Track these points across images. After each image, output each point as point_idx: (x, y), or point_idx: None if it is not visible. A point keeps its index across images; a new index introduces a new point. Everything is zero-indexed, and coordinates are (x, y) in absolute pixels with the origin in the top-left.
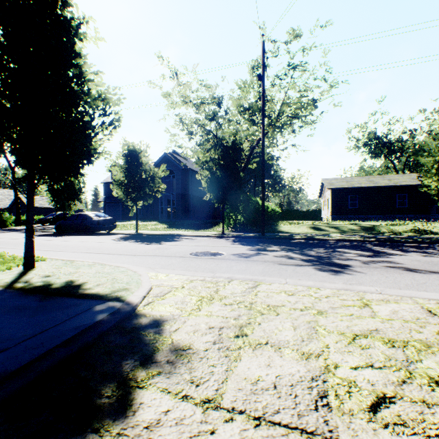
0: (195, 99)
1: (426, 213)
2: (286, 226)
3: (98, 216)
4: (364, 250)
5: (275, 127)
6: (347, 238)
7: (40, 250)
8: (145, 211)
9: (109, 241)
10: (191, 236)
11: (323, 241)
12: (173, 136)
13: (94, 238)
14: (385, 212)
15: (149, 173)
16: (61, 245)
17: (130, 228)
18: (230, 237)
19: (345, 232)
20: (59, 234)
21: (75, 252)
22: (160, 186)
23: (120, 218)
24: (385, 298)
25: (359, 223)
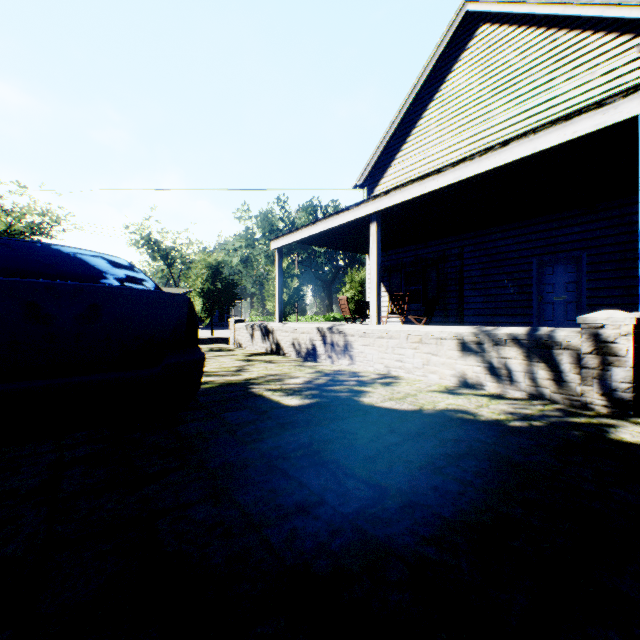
0: None
1: None
2: None
3: None
4: None
5: None
6: None
7: None
8: None
9: None
10: None
11: None
12: None
13: None
14: None
15: None
16: None
17: None
18: None
19: None
20: None
21: None
22: None
23: None
24: None
25: None
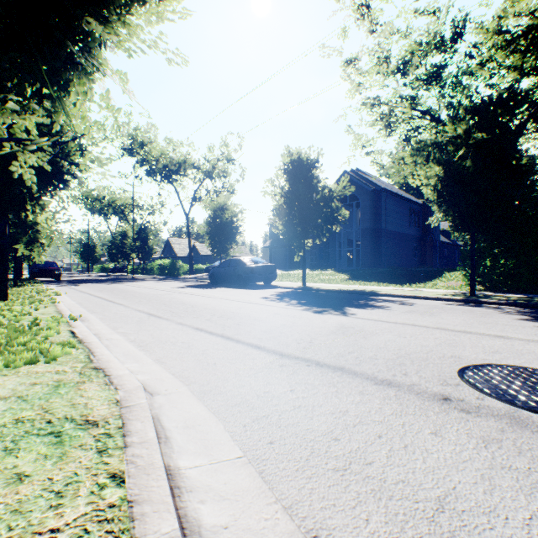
0: (399, 55)
1: None
2: None
3: (253, 261)
4: None
5: None
6: None
7: (145, 313)
8: (316, 257)
9: (257, 299)
10: (398, 296)
11: None
12: (358, 138)
13: (242, 293)
14: None
15: (322, 192)
16: (186, 303)
17: (297, 279)
18: (499, 304)
19: None
20: (212, 285)
21: (179, 325)
22: (339, 213)
23: (287, 266)
24: None
25: None
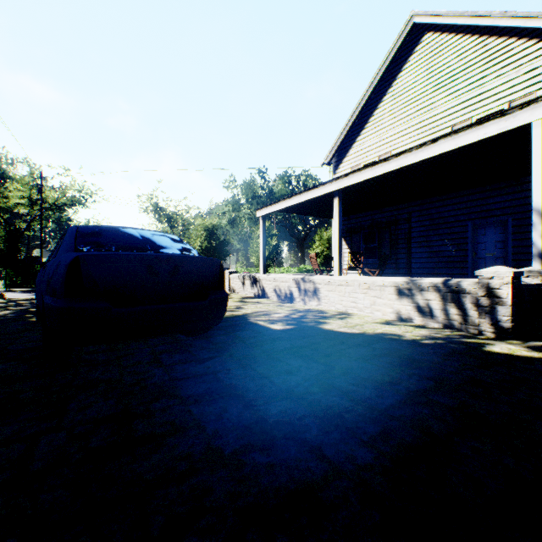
0: None
1: None
2: None
3: None
4: None
5: (54, 210)
6: None
7: None
8: None
9: None
10: None
11: None
12: None
13: None
14: None
15: None
16: None
17: None
18: (15, 291)
19: None
20: None
21: None
22: None
23: None
24: None
25: None
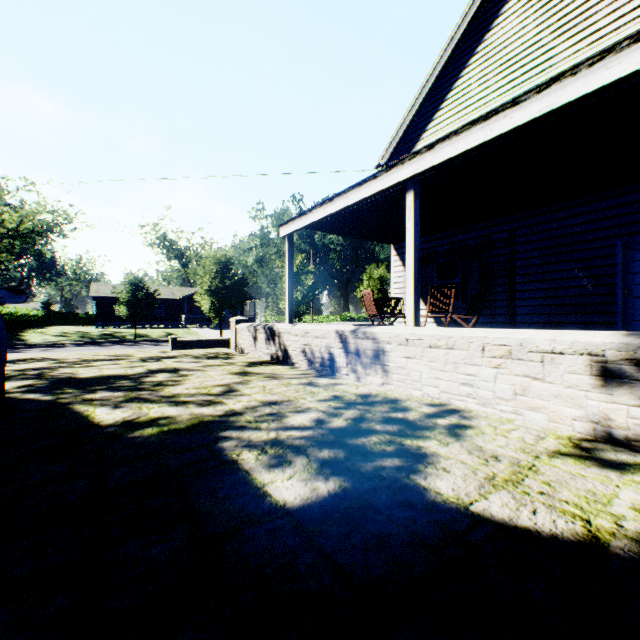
0: None
1: (178, 321)
2: (30, 335)
3: None
4: (59, 347)
5: (16, 238)
6: (69, 342)
7: None
8: None
9: None
10: None
11: (46, 345)
12: None
13: None
14: (148, 319)
15: None
16: None
17: None
18: None
19: (86, 338)
20: None
21: None
22: None
23: None
24: (19, 355)
25: (111, 330)
